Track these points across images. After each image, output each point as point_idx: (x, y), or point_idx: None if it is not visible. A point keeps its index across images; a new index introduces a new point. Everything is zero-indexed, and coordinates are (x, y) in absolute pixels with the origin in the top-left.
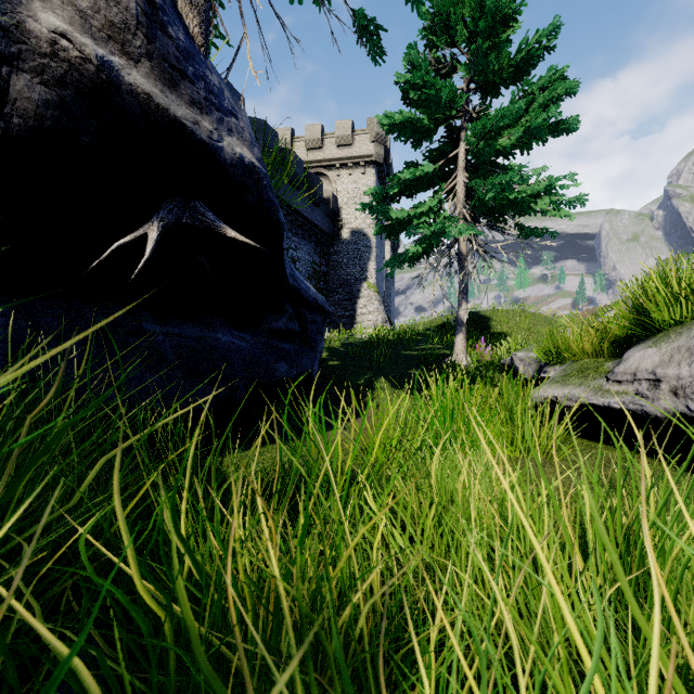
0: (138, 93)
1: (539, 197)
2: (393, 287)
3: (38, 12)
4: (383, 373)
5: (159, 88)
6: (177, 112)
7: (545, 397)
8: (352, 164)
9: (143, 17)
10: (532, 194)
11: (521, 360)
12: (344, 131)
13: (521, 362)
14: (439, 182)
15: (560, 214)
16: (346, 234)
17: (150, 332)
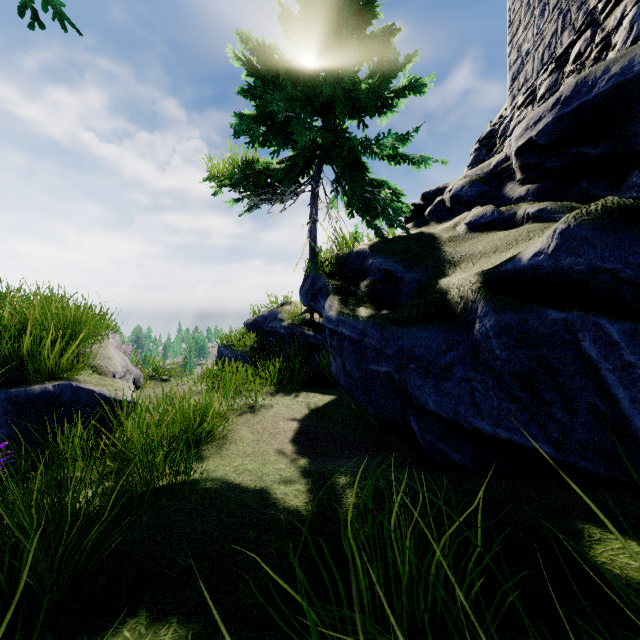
0: None
1: None
2: None
3: None
4: (312, 539)
5: None
6: None
7: None
8: None
9: None
10: None
11: None
12: None
13: None
14: None
15: None
16: None
17: None
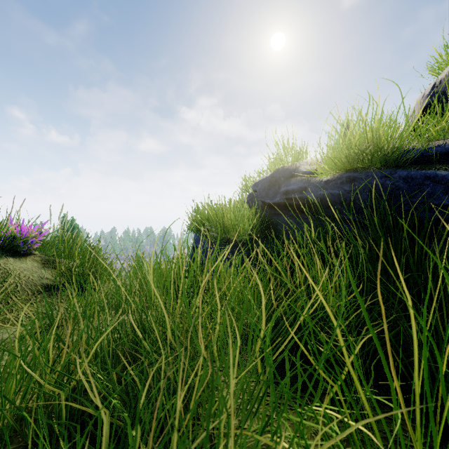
0: None
1: None
2: None
3: None
4: None
5: None
6: None
7: None
8: None
9: None
10: None
11: None
12: None
13: None
14: None
15: None
16: None
17: None
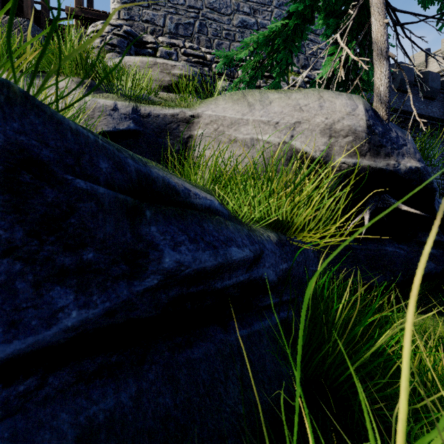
0: (365, 167)
1: None
2: None
3: (336, 159)
4: None
5: (373, 160)
6: (379, 165)
7: None
8: None
9: (367, 136)
10: None
11: None
12: None
13: None
14: None
15: None
16: None
17: (354, 248)
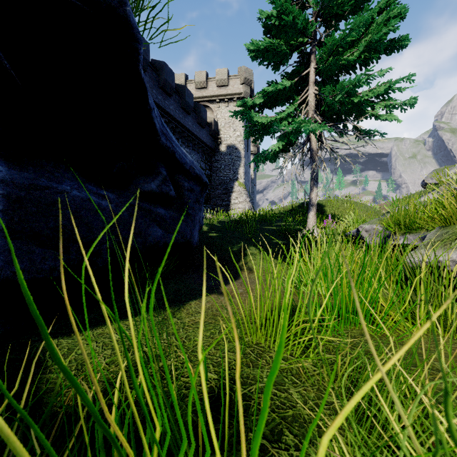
0: None
1: (376, 103)
2: (255, 187)
3: None
4: (253, 242)
5: None
6: None
7: (427, 262)
8: (228, 99)
9: None
10: (371, 100)
11: (366, 231)
12: (222, 76)
13: (366, 233)
14: (295, 96)
15: (390, 118)
16: (223, 148)
17: None
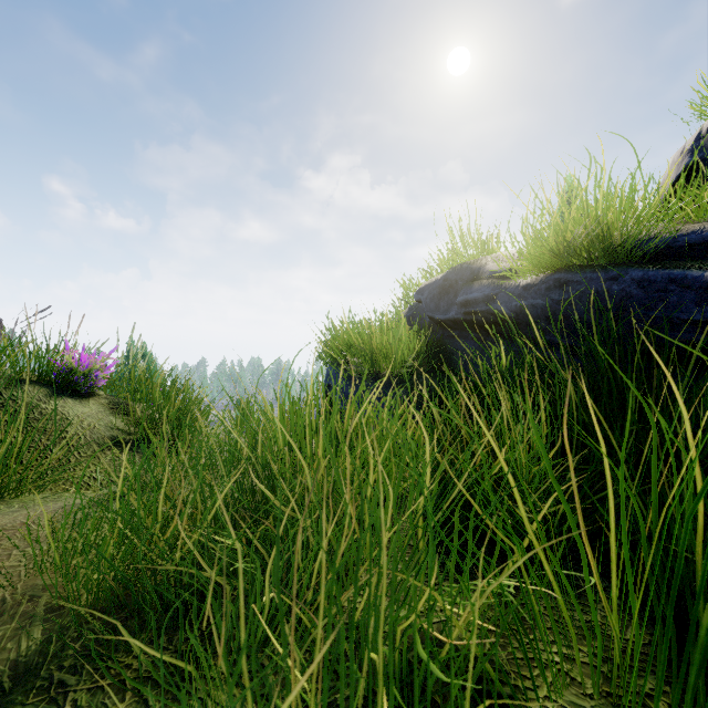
0: None
1: None
2: None
3: None
4: None
5: None
6: None
7: None
8: None
9: None
10: None
11: None
12: None
13: None
14: None
15: None
16: None
17: None
